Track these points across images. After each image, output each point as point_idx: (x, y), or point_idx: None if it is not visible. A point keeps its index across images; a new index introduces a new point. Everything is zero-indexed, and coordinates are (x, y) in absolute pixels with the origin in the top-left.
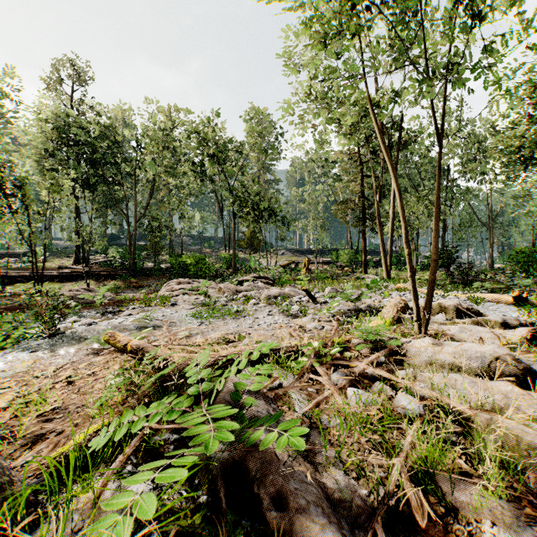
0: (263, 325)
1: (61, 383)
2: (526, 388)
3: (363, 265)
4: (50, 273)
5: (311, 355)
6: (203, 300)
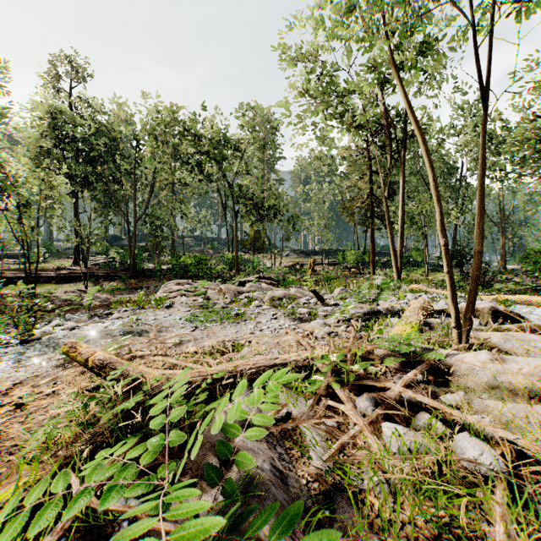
0: (267, 330)
1: (9, 407)
2: None
3: (372, 266)
4: (48, 275)
5: (328, 372)
6: (201, 302)
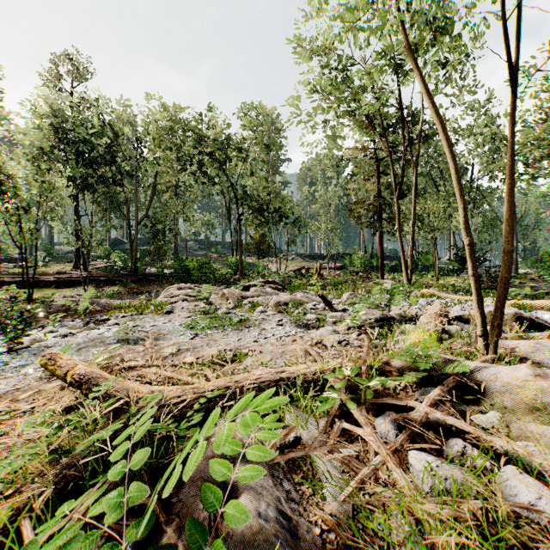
0: (272, 338)
1: None
2: None
3: (380, 270)
4: (47, 279)
5: (341, 388)
6: (203, 307)
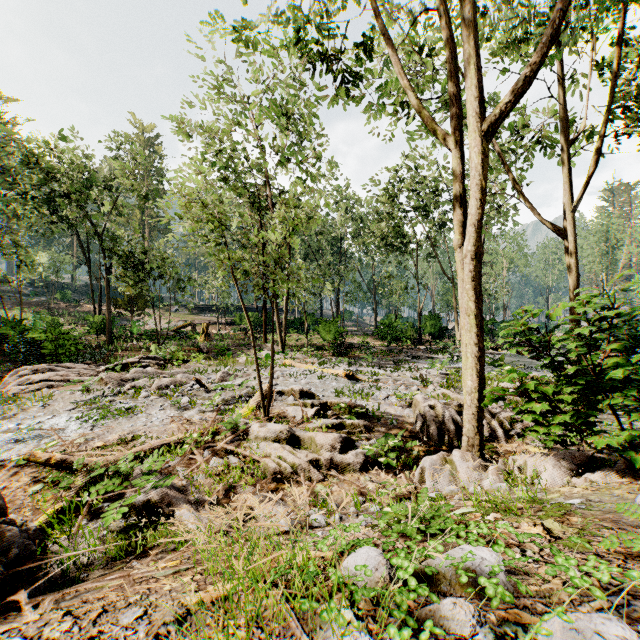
0: (157, 421)
1: None
2: (290, 443)
3: (264, 334)
4: None
5: (192, 443)
6: (81, 396)
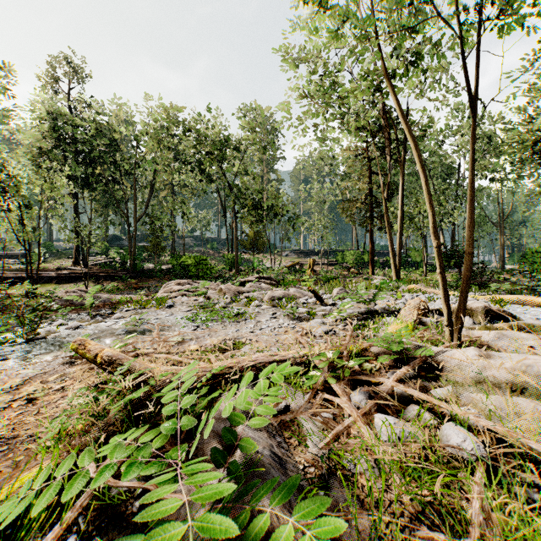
0: (266, 329)
1: (21, 401)
2: None
3: (371, 266)
4: (48, 275)
5: (325, 368)
6: (202, 302)
